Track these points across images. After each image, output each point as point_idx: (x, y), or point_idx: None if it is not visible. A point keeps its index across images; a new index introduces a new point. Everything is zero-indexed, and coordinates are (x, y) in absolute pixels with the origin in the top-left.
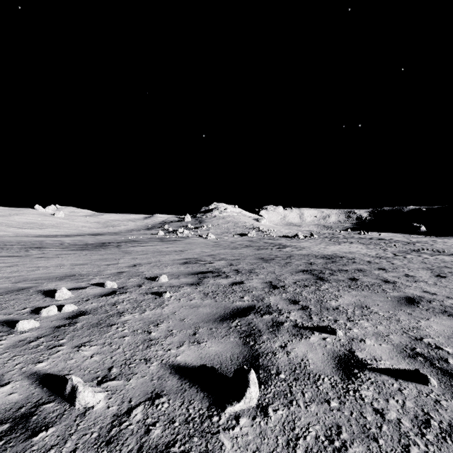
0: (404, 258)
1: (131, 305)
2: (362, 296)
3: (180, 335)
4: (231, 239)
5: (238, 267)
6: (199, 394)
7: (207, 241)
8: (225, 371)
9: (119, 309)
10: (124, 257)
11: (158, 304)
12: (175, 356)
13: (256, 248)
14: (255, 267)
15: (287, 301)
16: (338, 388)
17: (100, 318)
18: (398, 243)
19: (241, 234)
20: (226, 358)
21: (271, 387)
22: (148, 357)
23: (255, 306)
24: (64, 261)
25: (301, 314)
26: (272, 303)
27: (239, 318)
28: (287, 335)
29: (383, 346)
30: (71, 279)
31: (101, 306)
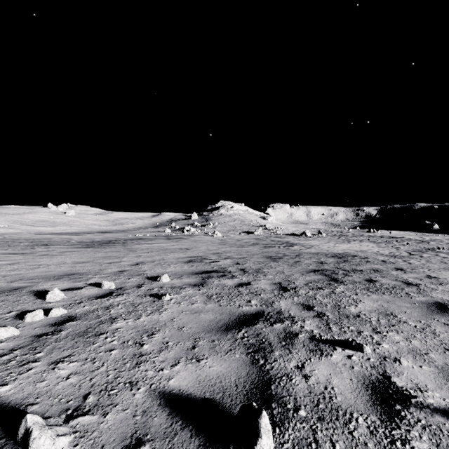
0: (421, 257)
1: (126, 309)
2: (384, 301)
3: (177, 349)
4: (237, 237)
5: (245, 267)
6: (193, 441)
7: (213, 238)
8: (228, 404)
9: (112, 314)
10: (128, 255)
11: (155, 308)
12: (168, 379)
13: (263, 246)
14: (263, 266)
15: (300, 307)
16: (379, 435)
17: (89, 325)
18: (410, 241)
19: (248, 232)
20: (229, 383)
21: (289, 431)
22: (135, 380)
23: (264, 311)
24: (66, 259)
25: (318, 323)
26: (283, 308)
27: (246, 327)
28: (303, 350)
29: (424, 369)
30: (69, 278)
31: (93, 310)
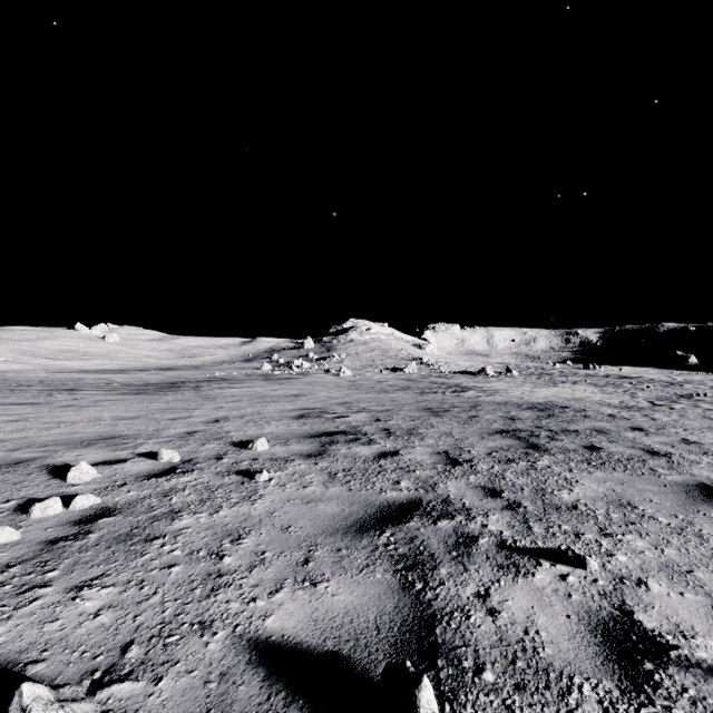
0: (671, 410)
1: (197, 496)
2: (615, 481)
3: (279, 565)
4: (377, 377)
5: (390, 425)
6: None
7: (339, 379)
8: (364, 661)
9: (173, 505)
10: (203, 407)
11: (245, 495)
12: (264, 616)
13: (418, 391)
14: (419, 424)
15: (480, 492)
16: None
17: (136, 522)
18: (653, 383)
19: (394, 369)
20: (366, 624)
21: (466, 710)
22: (209, 619)
23: (422, 500)
24: (103, 412)
25: (510, 519)
26: (453, 494)
27: (392, 526)
28: (486, 566)
29: (688, 598)
30: (107, 444)
31: (144, 497)
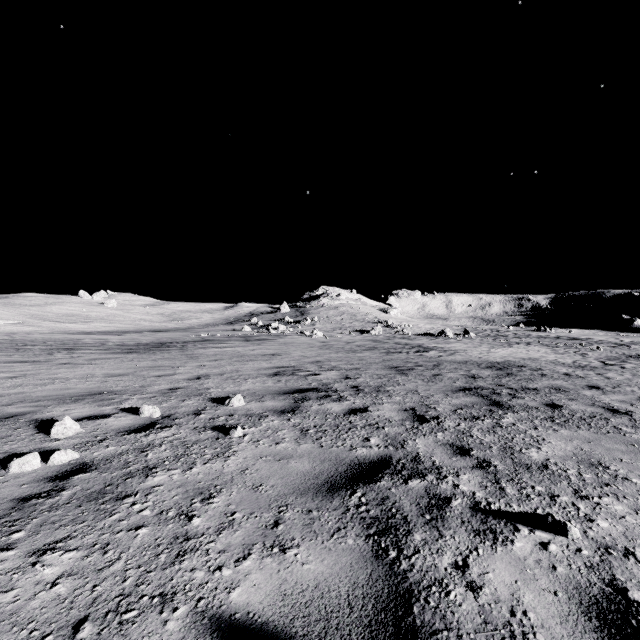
0: (623, 369)
1: (172, 452)
2: (582, 439)
3: (248, 527)
4: (346, 338)
5: (359, 382)
6: None
7: (312, 340)
8: None
9: (149, 460)
10: (187, 365)
11: (219, 451)
12: (229, 588)
13: (384, 351)
14: (385, 382)
15: (449, 449)
16: None
17: (110, 479)
18: (602, 344)
19: (361, 331)
20: (338, 599)
21: None
22: (171, 591)
23: (392, 458)
24: (96, 370)
25: (481, 479)
26: (422, 452)
27: (363, 485)
28: (462, 532)
29: None
30: (94, 399)
31: (121, 452)
